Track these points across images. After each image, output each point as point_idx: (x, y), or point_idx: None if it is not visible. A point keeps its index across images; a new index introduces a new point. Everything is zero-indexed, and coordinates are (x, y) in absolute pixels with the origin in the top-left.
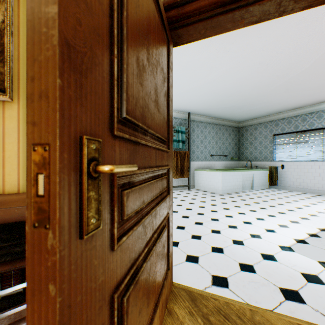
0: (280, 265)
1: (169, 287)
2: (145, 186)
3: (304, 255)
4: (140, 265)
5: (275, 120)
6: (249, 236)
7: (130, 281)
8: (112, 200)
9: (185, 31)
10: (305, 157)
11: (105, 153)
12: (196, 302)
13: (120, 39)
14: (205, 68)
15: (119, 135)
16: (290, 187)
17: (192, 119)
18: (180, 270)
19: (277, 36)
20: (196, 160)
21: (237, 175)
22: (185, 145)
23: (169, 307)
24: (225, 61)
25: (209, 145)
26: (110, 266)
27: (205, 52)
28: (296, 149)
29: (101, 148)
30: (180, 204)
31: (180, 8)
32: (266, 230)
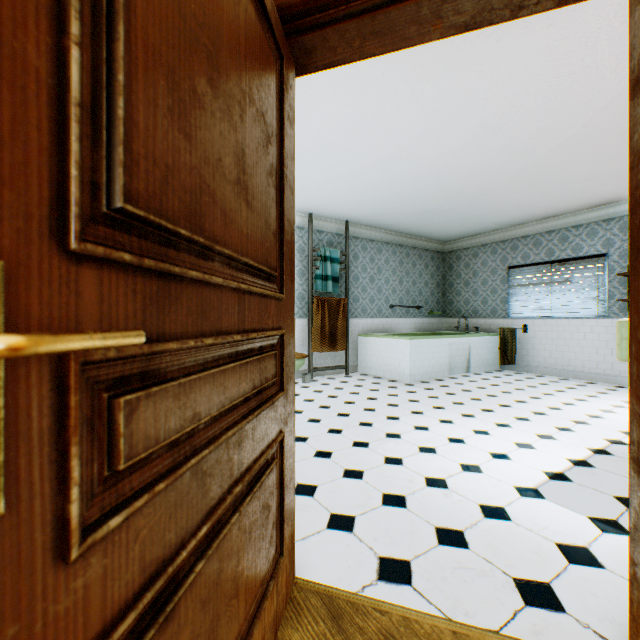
0: (517, 529)
1: (286, 591)
2: (204, 378)
3: (563, 506)
4: (189, 568)
5: (512, 239)
6: (458, 470)
7: (149, 618)
8: (66, 426)
9: (320, 39)
10: (567, 310)
11: (34, 299)
12: (341, 622)
13: (107, 7)
14: (375, 132)
15: (92, 252)
16: (539, 367)
17: (353, 235)
18: (313, 550)
19: (513, 71)
20: (362, 316)
21: (440, 346)
22: (339, 287)
23: (283, 637)
24: (413, 118)
25: (388, 286)
26: (59, 605)
27: (374, 97)
28: (550, 294)
29: (1, 285)
30: (326, 405)
31: None
32: (493, 456)
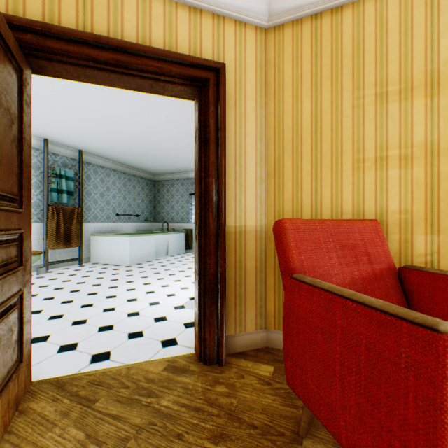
0: (169, 323)
1: (25, 386)
2: None
3: (192, 309)
4: None
5: (192, 178)
6: (148, 305)
7: None
8: None
9: (51, 65)
10: None
11: None
12: (65, 387)
13: None
14: (100, 100)
15: None
16: None
17: (86, 161)
18: (46, 366)
19: None
20: (94, 221)
21: (150, 240)
22: (74, 199)
23: (23, 407)
24: (126, 100)
25: (115, 200)
26: None
27: None
28: None
29: None
30: (60, 287)
31: (41, 37)
32: (168, 295)
